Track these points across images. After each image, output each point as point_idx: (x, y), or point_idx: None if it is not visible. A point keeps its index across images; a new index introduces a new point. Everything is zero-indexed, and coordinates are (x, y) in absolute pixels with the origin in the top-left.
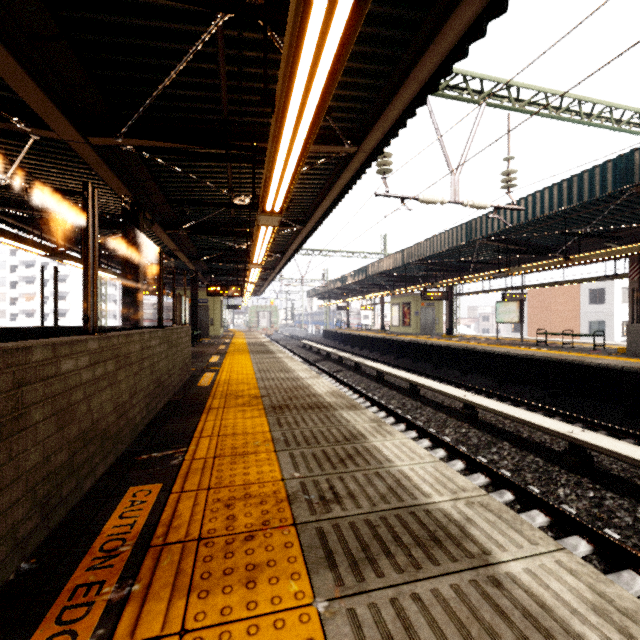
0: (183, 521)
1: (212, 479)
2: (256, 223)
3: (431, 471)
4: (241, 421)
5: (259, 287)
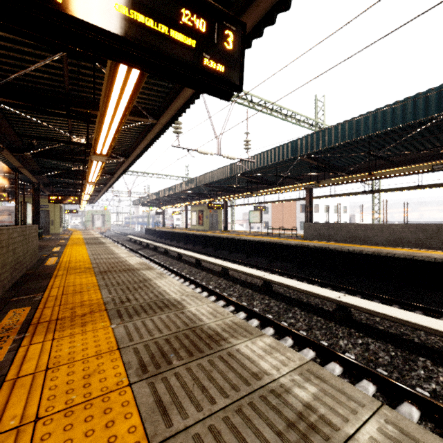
0: (47, 316)
1: (62, 302)
2: (90, 159)
3: (177, 288)
4: (79, 279)
5: (94, 197)
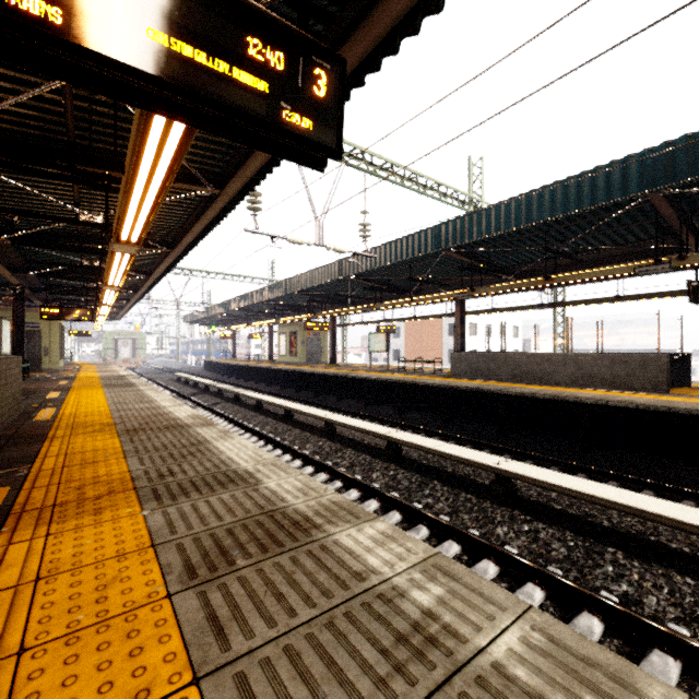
0: (38, 500)
1: (62, 479)
2: (110, 249)
3: (250, 454)
4: (91, 443)
5: (118, 309)
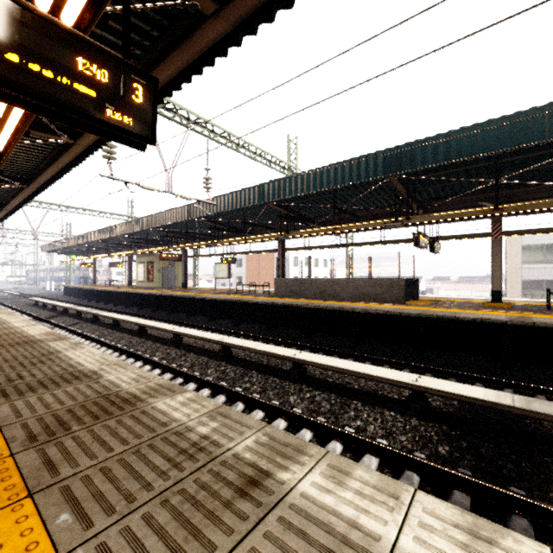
0: None
1: None
2: None
3: (97, 358)
4: None
5: None
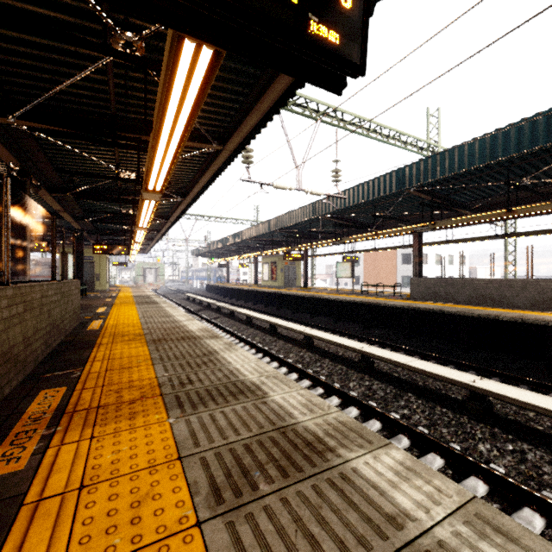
0: (86, 401)
1: (105, 381)
2: (141, 197)
3: (253, 366)
4: (127, 350)
5: (146, 246)
